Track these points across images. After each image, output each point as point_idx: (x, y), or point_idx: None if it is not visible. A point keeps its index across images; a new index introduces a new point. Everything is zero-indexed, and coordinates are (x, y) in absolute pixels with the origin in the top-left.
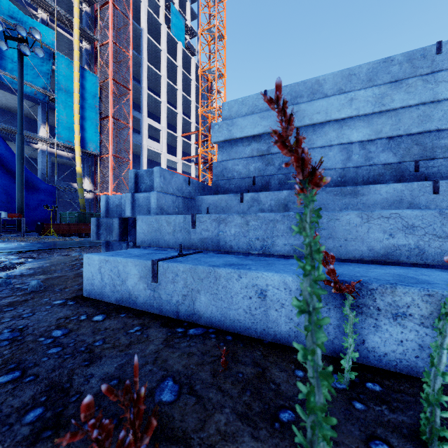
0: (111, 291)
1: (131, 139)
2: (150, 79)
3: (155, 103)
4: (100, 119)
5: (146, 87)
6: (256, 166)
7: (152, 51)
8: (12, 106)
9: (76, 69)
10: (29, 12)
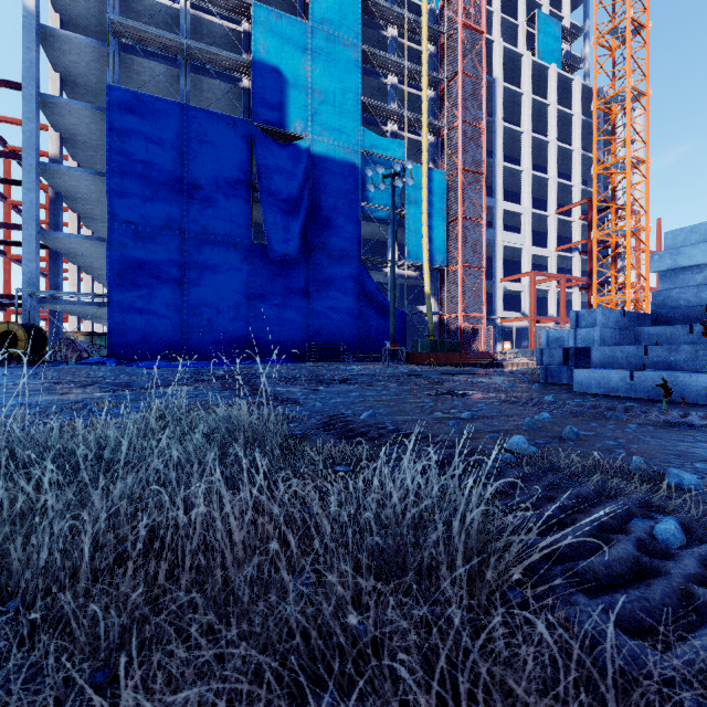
0: (597, 388)
1: (484, 240)
2: (505, 143)
3: (513, 175)
4: (446, 223)
5: (501, 158)
6: None
7: (509, 101)
8: (365, 233)
9: (424, 174)
10: (381, 131)
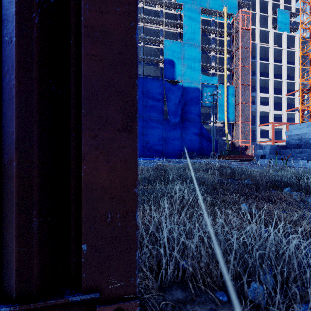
0: (263, 163)
1: (250, 111)
2: (261, 68)
3: (265, 81)
4: (234, 105)
5: (259, 76)
6: (298, 142)
7: (263, 50)
8: (201, 111)
9: (225, 88)
10: (208, 73)
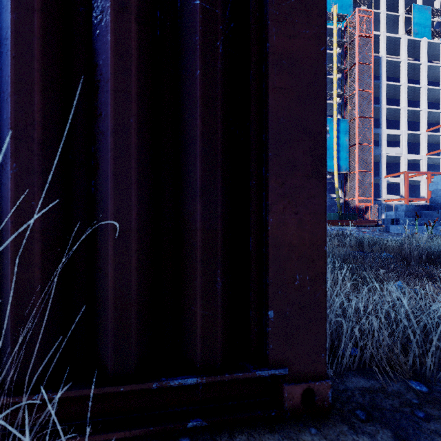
0: (396, 231)
1: (373, 155)
2: (388, 92)
3: (394, 111)
4: (348, 147)
5: (385, 104)
6: None
7: (391, 67)
8: None
9: (335, 123)
10: None
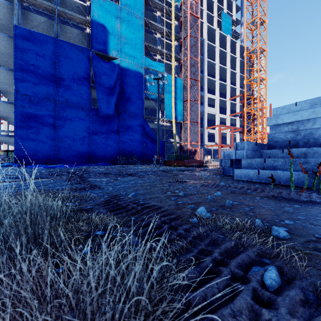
0: (244, 177)
1: (199, 110)
2: (208, 68)
3: (211, 82)
4: (183, 102)
5: (206, 74)
6: (290, 136)
7: (210, 49)
8: (146, 105)
9: (173, 79)
10: (153, 58)
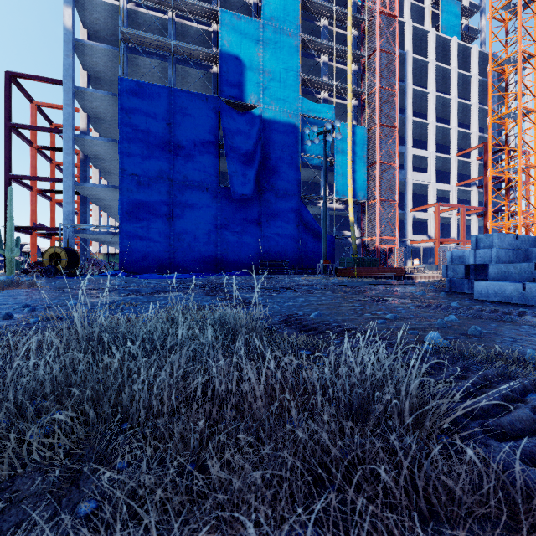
0: (494, 296)
1: (397, 179)
2: (414, 102)
3: (420, 127)
4: (367, 167)
5: (411, 114)
6: None
7: (417, 68)
8: (303, 177)
9: (349, 130)
10: (315, 98)
